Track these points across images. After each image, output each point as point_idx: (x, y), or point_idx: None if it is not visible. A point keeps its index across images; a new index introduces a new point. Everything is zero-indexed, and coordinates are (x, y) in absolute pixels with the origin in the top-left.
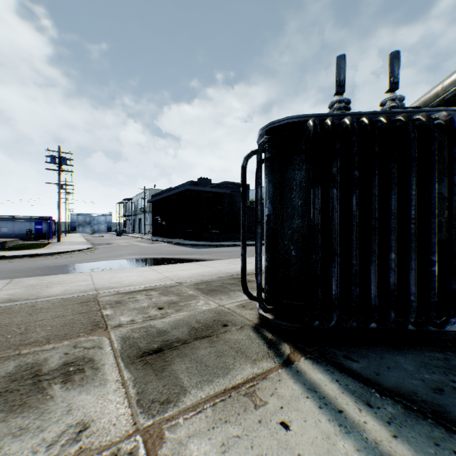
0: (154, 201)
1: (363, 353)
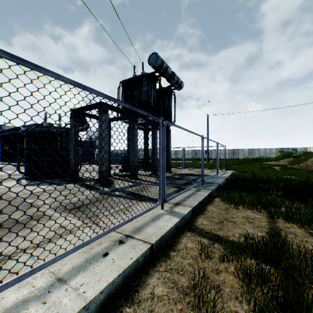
0: (3, 136)
1: (42, 178)
